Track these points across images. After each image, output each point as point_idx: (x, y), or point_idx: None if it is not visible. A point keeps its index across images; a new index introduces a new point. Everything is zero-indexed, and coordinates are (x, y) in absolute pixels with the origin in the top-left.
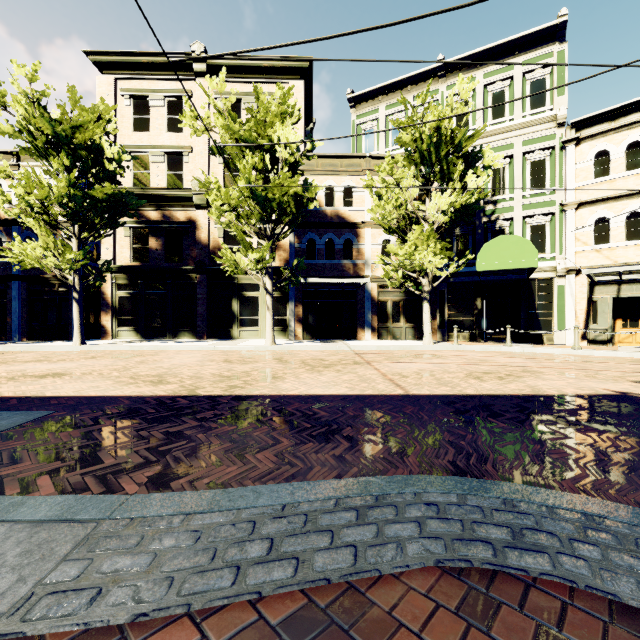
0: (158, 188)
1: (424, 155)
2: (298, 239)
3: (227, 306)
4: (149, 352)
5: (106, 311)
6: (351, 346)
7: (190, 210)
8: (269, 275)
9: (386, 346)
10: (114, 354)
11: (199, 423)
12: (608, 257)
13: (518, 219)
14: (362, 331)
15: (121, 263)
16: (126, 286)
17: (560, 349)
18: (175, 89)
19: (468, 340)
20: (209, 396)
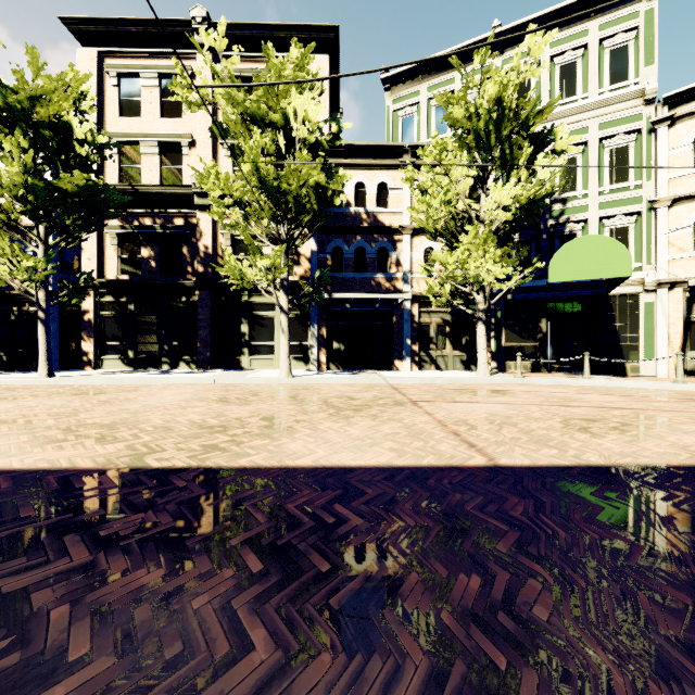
0: (150, 185)
1: (480, 136)
2: (321, 247)
3: (235, 329)
4: (129, 386)
5: (88, 335)
6: (388, 378)
7: (190, 212)
8: (284, 289)
9: (432, 378)
10: (81, 389)
11: (91, 556)
12: None
13: (594, 221)
14: (399, 359)
15: (106, 277)
16: (112, 305)
17: (658, 383)
18: (172, 65)
19: (530, 371)
20: (160, 470)
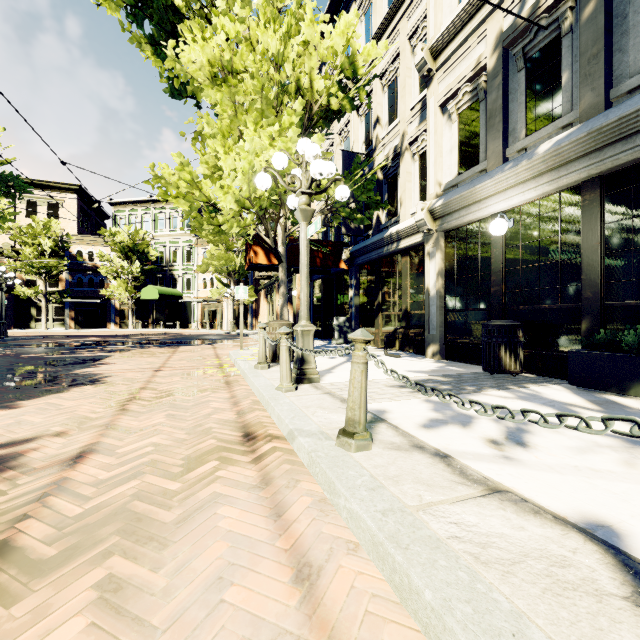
0: None
1: (121, 250)
2: (72, 277)
3: (28, 311)
4: None
5: None
6: (86, 330)
7: (2, 258)
8: (44, 298)
9: (104, 330)
10: None
11: None
12: (206, 294)
13: (181, 275)
14: (110, 324)
15: None
16: None
17: (173, 330)
18: None
19: (163, 328)
20: None
